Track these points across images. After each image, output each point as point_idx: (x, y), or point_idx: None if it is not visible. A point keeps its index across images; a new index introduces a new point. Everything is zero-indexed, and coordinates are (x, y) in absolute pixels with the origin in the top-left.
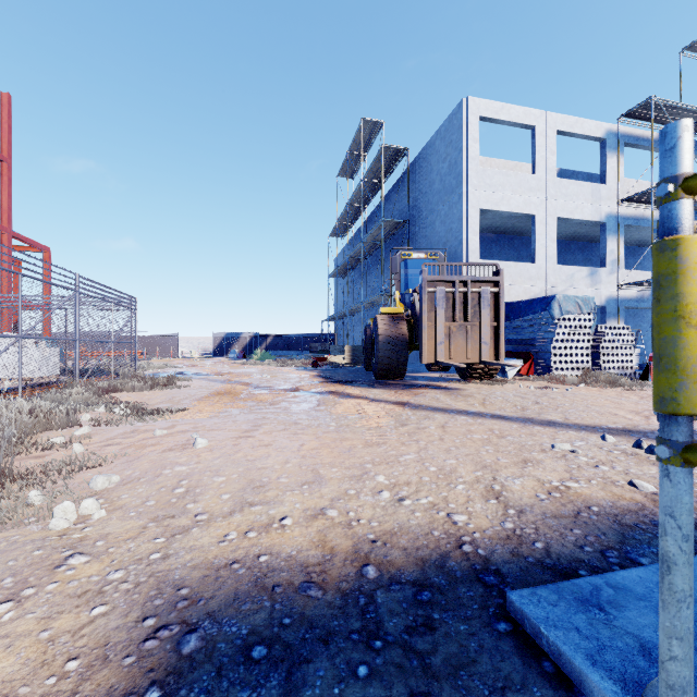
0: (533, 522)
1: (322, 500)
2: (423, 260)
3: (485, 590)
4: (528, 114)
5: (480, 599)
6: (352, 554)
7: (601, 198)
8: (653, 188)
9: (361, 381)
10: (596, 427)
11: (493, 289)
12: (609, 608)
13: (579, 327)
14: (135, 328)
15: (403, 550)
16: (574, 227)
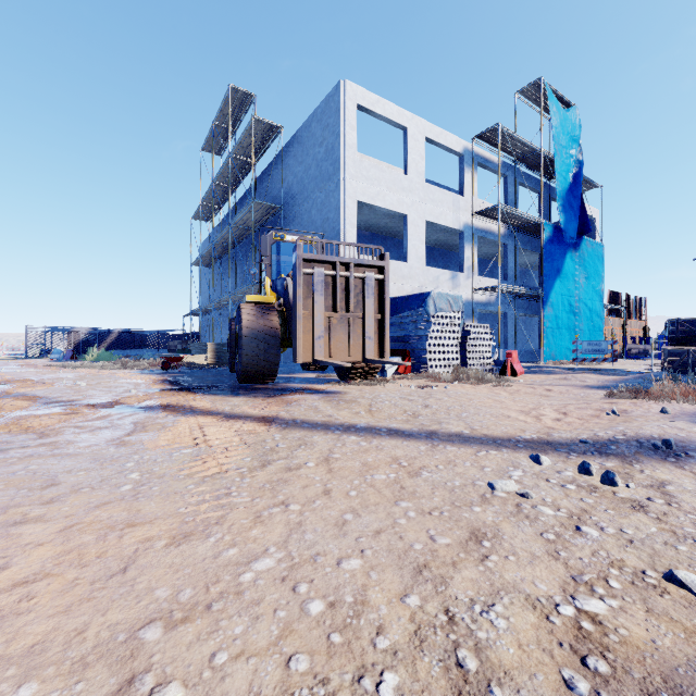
0: None
1: None
2: None
3: None
4: (401, 114)
5: None
6: None
7: (460, 209)
8: (500, 205)
9: (220, 387)
10: (511, 440)
11: (378, 275)
12: None
13: (450, 325)
14: None
15: None
16: (438, 233)
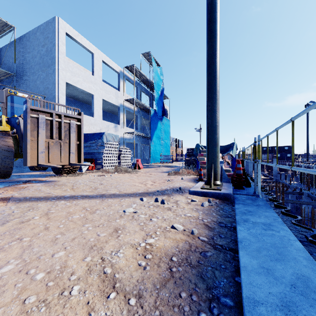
0: (154, 305)
1: None
2: None
3: None
4: (91, 46)
5: None
6: None
7: (118, 97)
8: (135, 98)
9: None
10: (134, 193)
11: (77, 122)
12: None
13: (113, 147)
14: None
15: None
16: (108, 105)
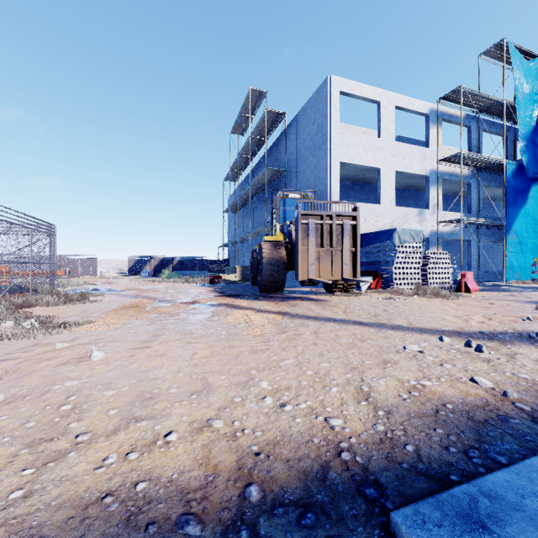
0: (400, 423)
1: (209, 410)
2: (297, 199)
3: (367, 507)
4: (375, 92)
5: (364, 519)
6: (235, 472)
7: (426, 158)
8: (462, 152)
9: (248, 295)
10: (433, 330)
11: (352, 222)
12: (490, 524)
13: (413, 252)
14: (54, 251)
15: (285, 462)
16: (407, 178)
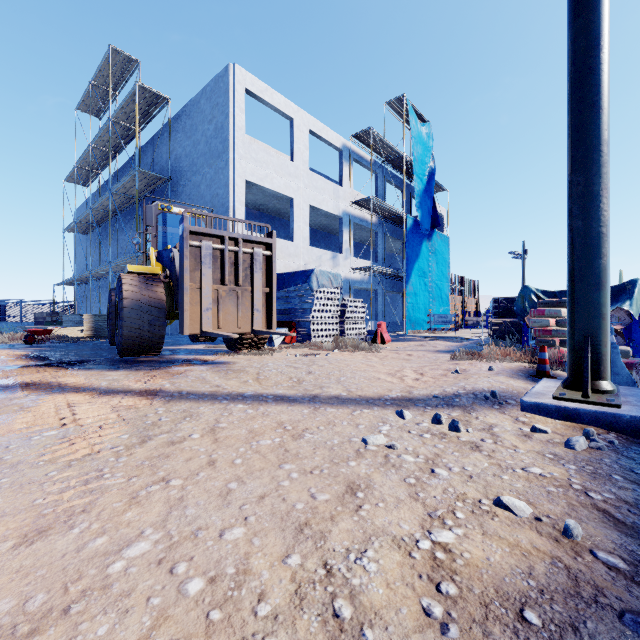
0: None
1: None
2: None
3: None
4: (288, 106)
5: None
6: None
7: (340, 197)
8: (372, 197)
9: (97, 361)
10: (381, 399)
11: (266, 251)
12: None
13: (331, 299)
14: None
15: None
16: (320, 217)
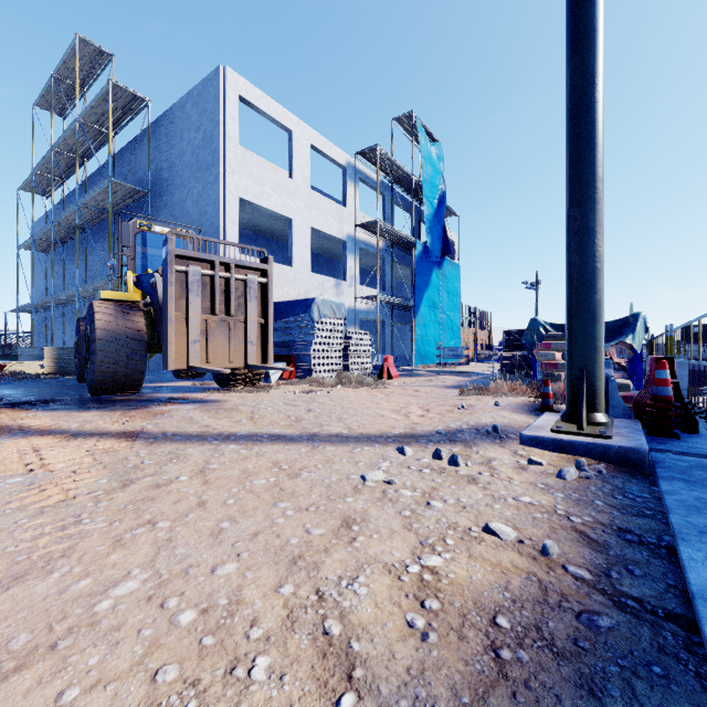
0: None
1: None
2: None
3: None
4: (287, 116)
5: None
6: None
7: (344, 219)
8: (379, 221)
9: (63, 400)
10: (383, 436)
11: (261, 278)
12: None
13: (334, 331)
14: None
15: None
16: (323, 241)
